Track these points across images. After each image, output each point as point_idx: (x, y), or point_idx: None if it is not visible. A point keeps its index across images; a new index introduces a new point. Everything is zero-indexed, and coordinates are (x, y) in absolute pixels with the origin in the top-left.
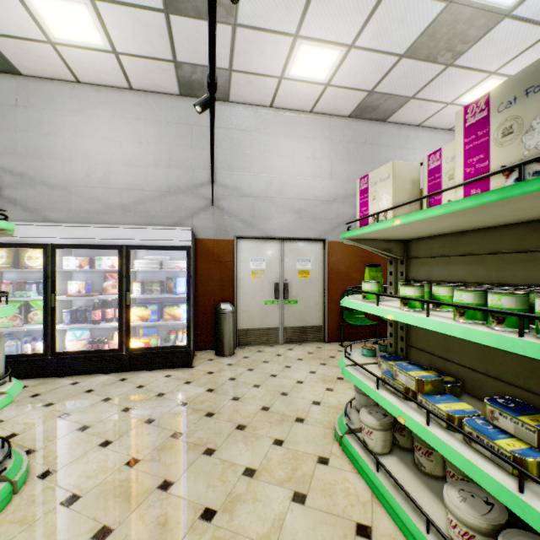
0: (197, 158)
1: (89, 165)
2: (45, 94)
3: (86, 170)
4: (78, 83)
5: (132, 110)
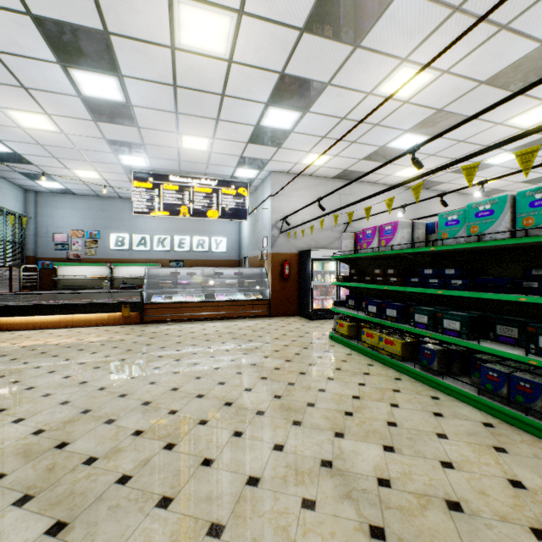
0: (414, 217)
1: (375, 221)
2: (360, 189)
3: (374, 223)
4: (371, 183)
5: (391, 195)
